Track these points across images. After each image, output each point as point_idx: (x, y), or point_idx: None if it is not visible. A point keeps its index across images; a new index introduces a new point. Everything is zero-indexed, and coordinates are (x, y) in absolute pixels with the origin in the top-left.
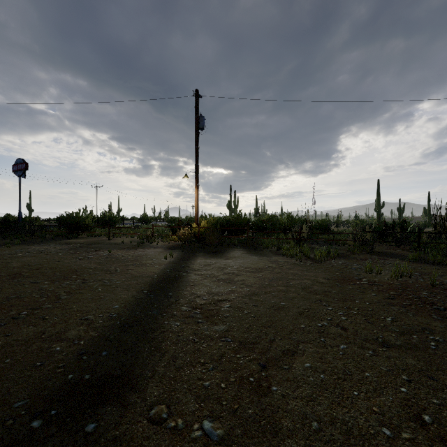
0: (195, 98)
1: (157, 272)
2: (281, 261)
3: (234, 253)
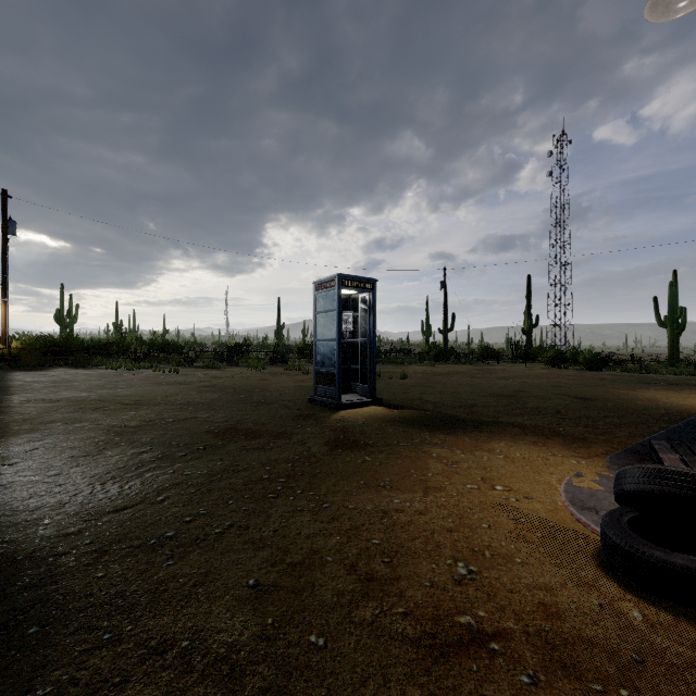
0: (3, 199)
1: None
2: (101, 371)
3: (57, 370)
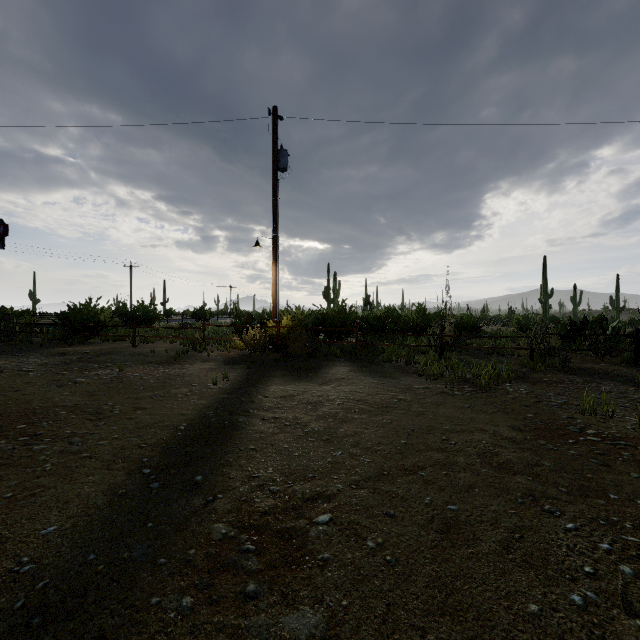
0: (273, 121)
1: (189, 416)
2: (419, 387)
3: (335, 372)
